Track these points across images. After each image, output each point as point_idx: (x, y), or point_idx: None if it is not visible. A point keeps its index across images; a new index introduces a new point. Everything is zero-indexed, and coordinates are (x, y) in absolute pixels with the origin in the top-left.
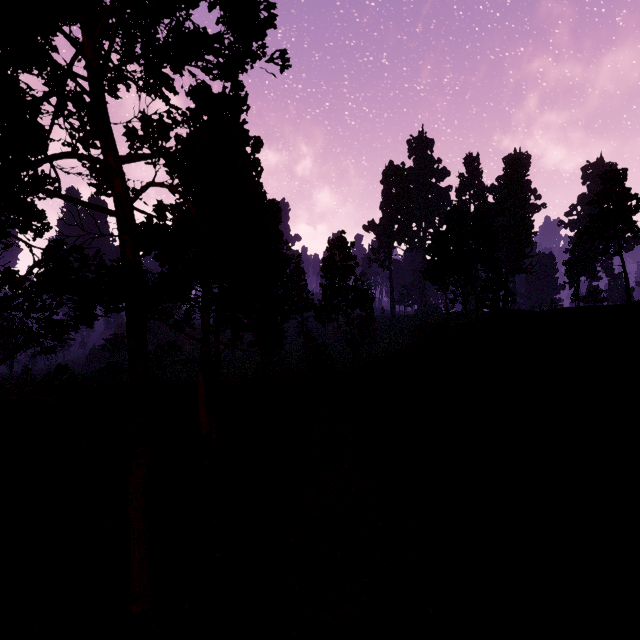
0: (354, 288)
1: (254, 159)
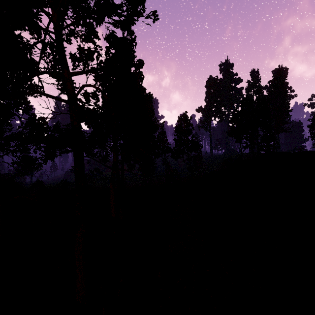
0: (192, 141)
1: (139, 71)
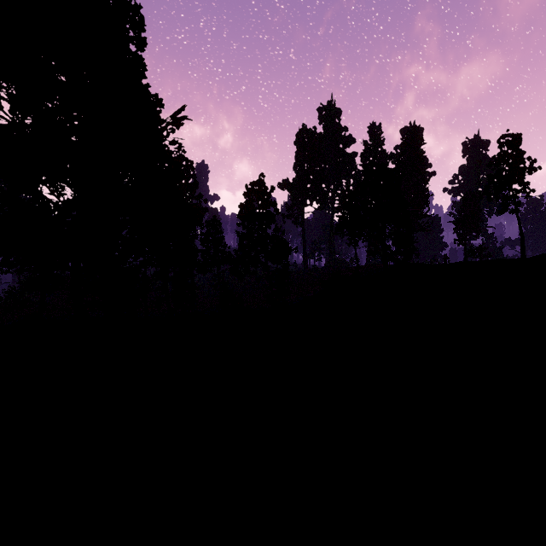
0: (274, 238)
1: None
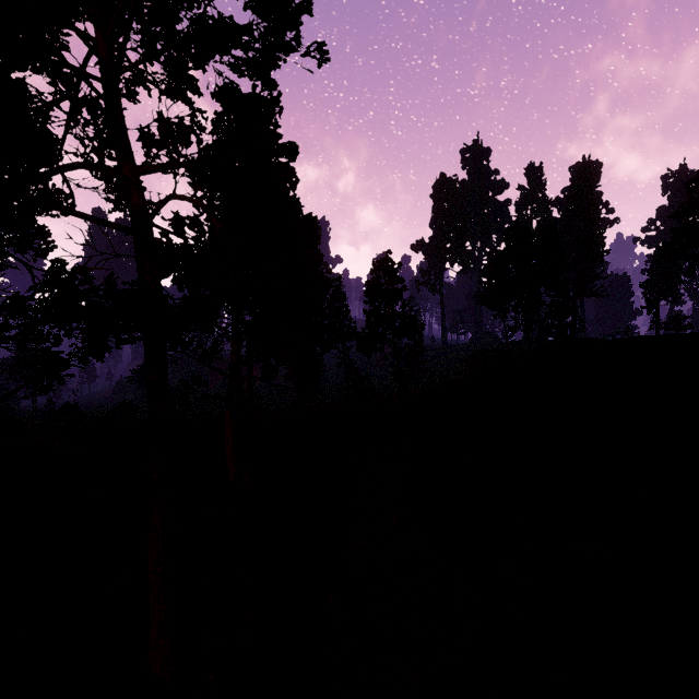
0: (401, 314)
1: (288, 168)
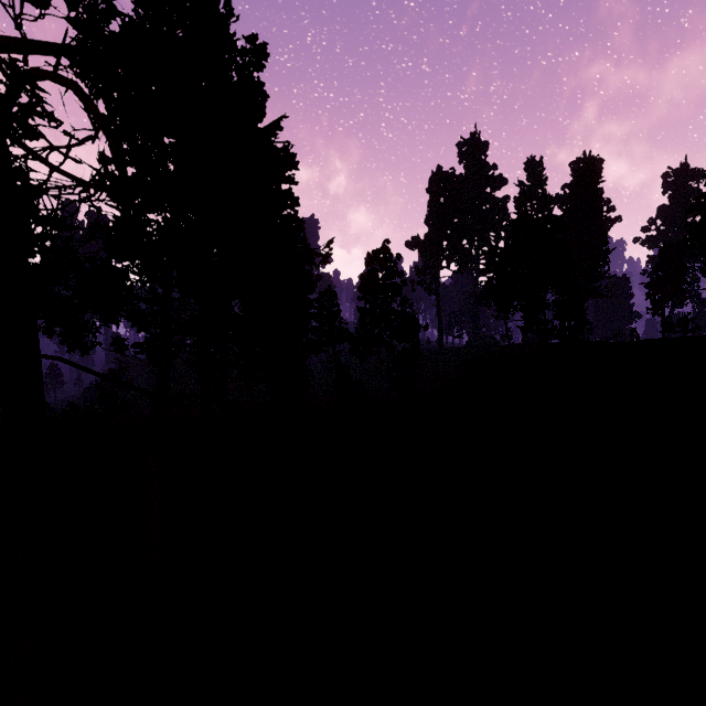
0: (401, 313)
1: (252, 76)
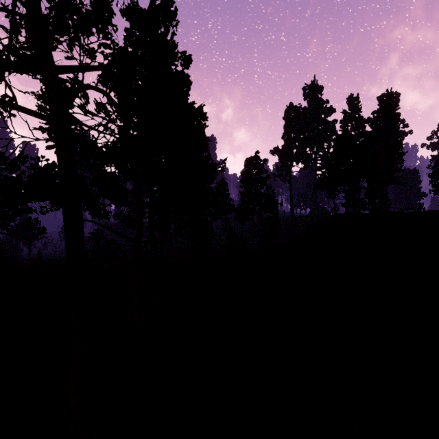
0: (266, 195)
1: (183, 73)
